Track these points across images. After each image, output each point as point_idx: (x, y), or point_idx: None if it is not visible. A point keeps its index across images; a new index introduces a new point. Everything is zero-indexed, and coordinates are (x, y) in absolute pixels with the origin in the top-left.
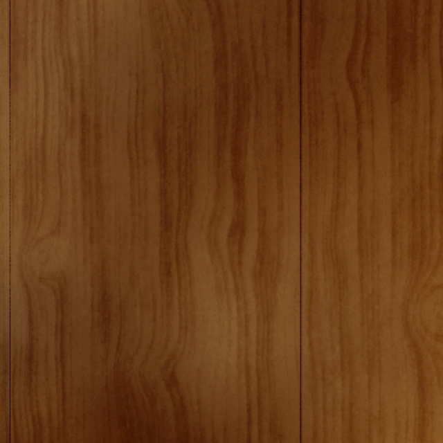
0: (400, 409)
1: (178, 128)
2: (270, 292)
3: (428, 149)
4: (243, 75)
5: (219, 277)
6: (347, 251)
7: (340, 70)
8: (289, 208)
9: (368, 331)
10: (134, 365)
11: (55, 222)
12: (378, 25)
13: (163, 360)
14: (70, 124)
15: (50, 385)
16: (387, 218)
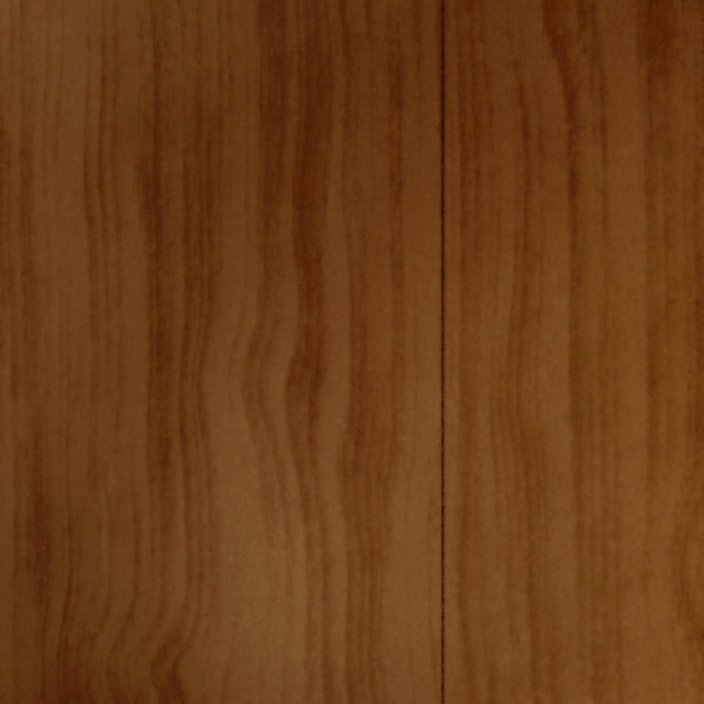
0: None
1: (186, 153)
2: (376, 507)
3: None
4: (318, 33)
5: (269, 473)
6: (547, 419)
7: (531, 12)
8: (418, 323)
9: (594, 600)
10: (97, 652)
11: None
12: None
13: (155, 646)
14: None
15: None
16: (639, 344)
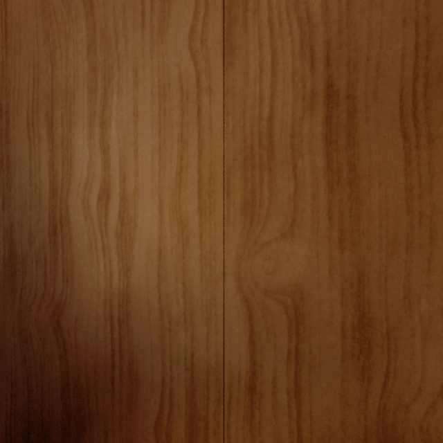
0: None
1: None
2: None
3: None
4: None
5: None
6: None
7: None
8: None
9: None
10: (411, 415)
11: (286, 222)
12: None
13: None
14: (309, 98)
15: (280, 424)
16: None
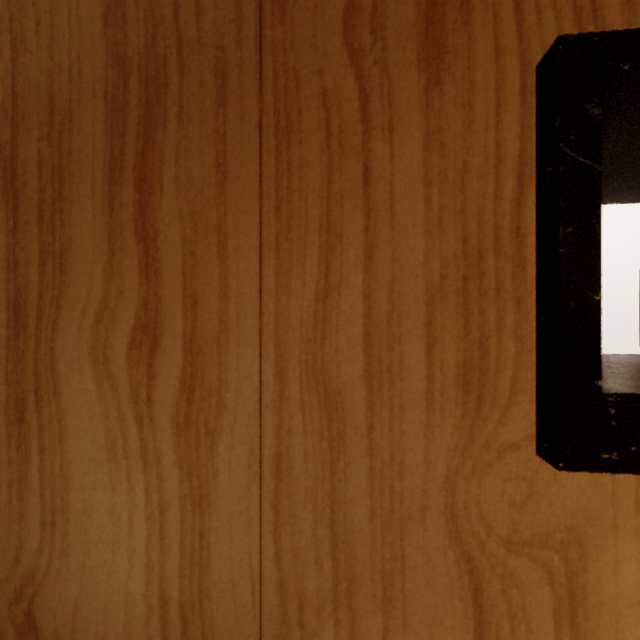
0: None
1: (40, 140)
2: (204, 456)
3: (492, 180)
4: (156, 37)
5: (113, 428)
6: (345, 378)
7: (333, 27)
8: (240, 295)
9: (383, 532)
10: None
11: None
12: None
13: (12, 587)
14: None
15: None
16: (419, 313)
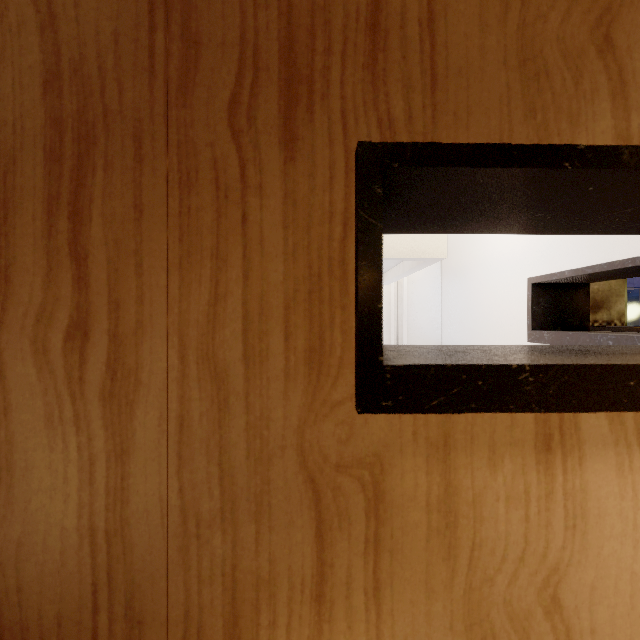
0: (295, 565)
1: None
2: (125, 420)
3: (327, 227)
4: (86, 107)
5: (51, 402)
6: (230, 360)
7: (221, 114)
8: (152, 301)
9: (256, 466)
10: None
11: None
12: (268, 60)
13: None
14: None
15: None
16: (280, 315)
